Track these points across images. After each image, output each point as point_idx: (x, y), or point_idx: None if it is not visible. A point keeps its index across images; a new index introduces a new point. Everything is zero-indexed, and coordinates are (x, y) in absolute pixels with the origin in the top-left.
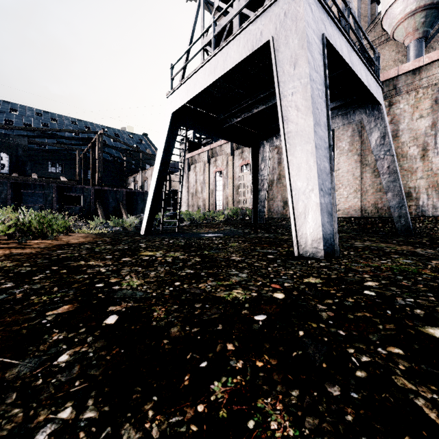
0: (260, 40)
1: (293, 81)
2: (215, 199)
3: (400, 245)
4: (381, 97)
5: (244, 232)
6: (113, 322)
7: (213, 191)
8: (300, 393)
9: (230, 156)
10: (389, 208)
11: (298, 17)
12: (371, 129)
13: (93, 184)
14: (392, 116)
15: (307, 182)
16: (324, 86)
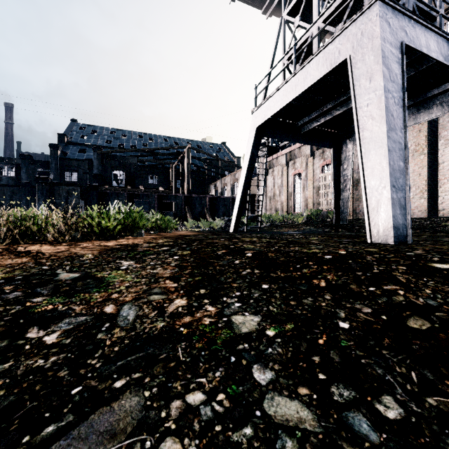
0: (338, 58)
1: (368, 93)
2: (294, 202)
3: None
4: None
5: (324, 231)
6: (250, 255)
7: (292, 194)
8: (342, 273)
9: (309, 158)
10: None
11: (373, 36)
12: None
13: (182, 192)
14: None
15: (380, 180)
16: (401, 92)
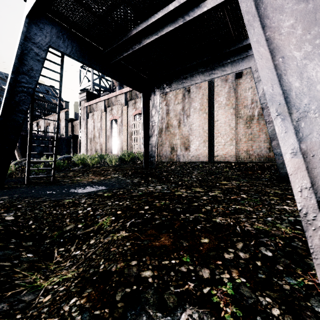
0: None
1: None
2: (111, 144)
3: None
4: None
5: (133, 183)
6: None
7: (109, 137)
8: None
9: (124, 106)
10: (259, 154)
11: None
12: (259, 77)
13: None
14: None
15: None
16: None
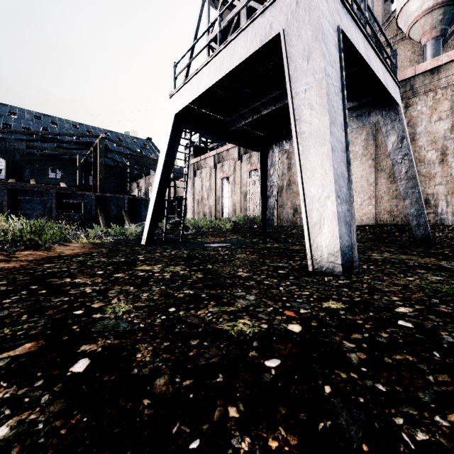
0: (270, 33)
1: (306, 76)
2: (222, 207)
3: (423, 257)
4: (399, 98)
5: (252, 242)
6: (82, 369)
7: (220, 198)
8: None
9: (237, 161)
10: (406, 215)
11: (311, 6)
12: (388, 131)
13: (94, 190)
14: (409, 118)
15: (322, 188)
16: (340, 82)
